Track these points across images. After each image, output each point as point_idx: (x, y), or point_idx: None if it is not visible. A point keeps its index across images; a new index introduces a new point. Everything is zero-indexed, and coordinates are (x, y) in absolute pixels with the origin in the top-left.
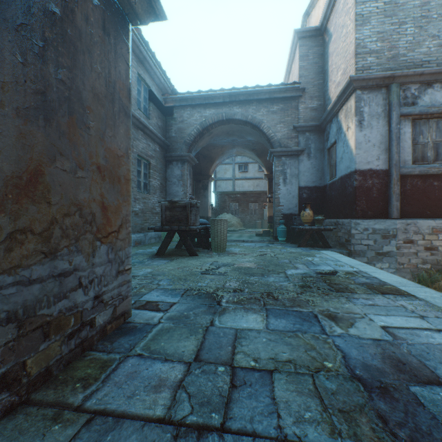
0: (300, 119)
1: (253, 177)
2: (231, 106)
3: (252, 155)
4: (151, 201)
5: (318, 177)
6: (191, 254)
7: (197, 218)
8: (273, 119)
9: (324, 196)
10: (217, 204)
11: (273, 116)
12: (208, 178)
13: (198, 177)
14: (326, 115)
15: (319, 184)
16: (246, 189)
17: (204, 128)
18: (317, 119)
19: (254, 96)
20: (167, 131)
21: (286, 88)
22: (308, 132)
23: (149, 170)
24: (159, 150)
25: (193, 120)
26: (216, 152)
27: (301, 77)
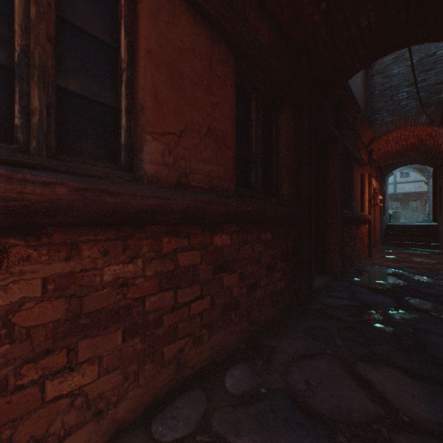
0: None
1: (414, 181)
2: None
3: (413, 170)
4: None
5: None
6: None
7: None
8: None
9: None
10: None
11: None
12: None
13: None
14: None
15: None
16: (407, 190)
17: None
18: None
19: None
20: None
21: None
22: None
23: None
24: None
25: None
26: None
27: None
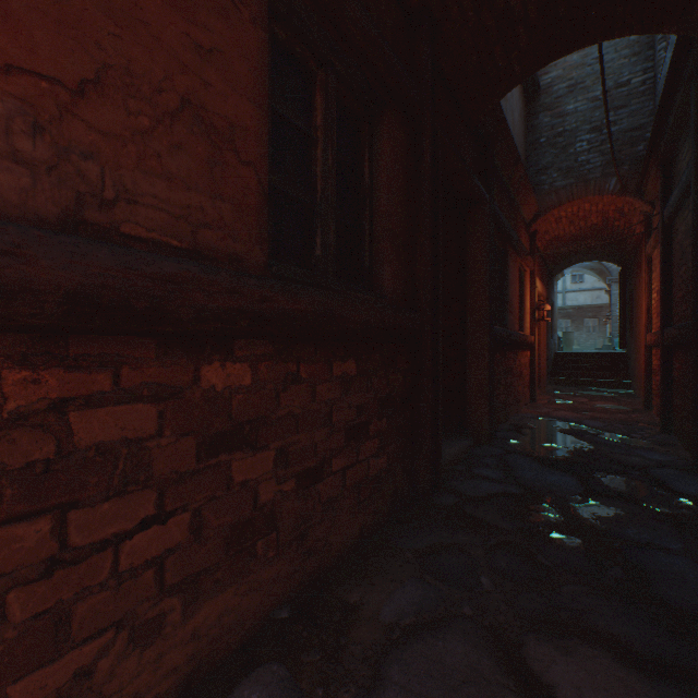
0: None
1: (590, 288)
2: None
3: (590, 273)
4: None
5: None
6: None
7: None
8: None
9: None
10: None
11: None
12: None
13: None
14: None
15: None
16: (581, 303)
17: None
18: None
19: None
20: None
21: None
22: None
23: None
24: None
25: None
26: None
27: None
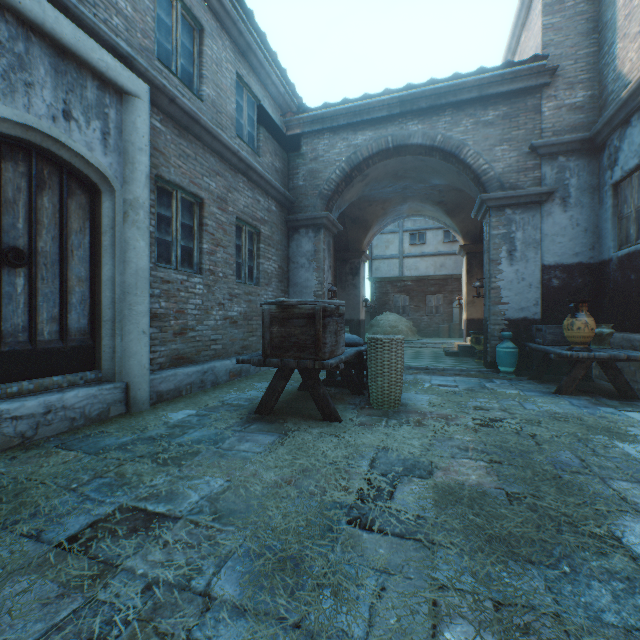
0: (545, 131)
1: (433, 253)
2: (403, 121)
3: (436, 214)
4: (262, 298)
5: (587, 244)
6: (327, 417)
7: (339, 339)
8: (486, 137)
9: (601, 283)
10: (374, 298)
11: (487, 131)
12: (359, 256)
13: (343, 255)
14: (613, 111)
15: (588, 258)
16: (423, 272)
17: (354, 166)
18: (583, 127)
19: (448, 97)
20: (290, 178)
21: (516, 71)
22: (563, 156)
23: (258, 244)
24: (276, 209)
25: (334, 154)
26: (373, 211)
27: (547, 46)
